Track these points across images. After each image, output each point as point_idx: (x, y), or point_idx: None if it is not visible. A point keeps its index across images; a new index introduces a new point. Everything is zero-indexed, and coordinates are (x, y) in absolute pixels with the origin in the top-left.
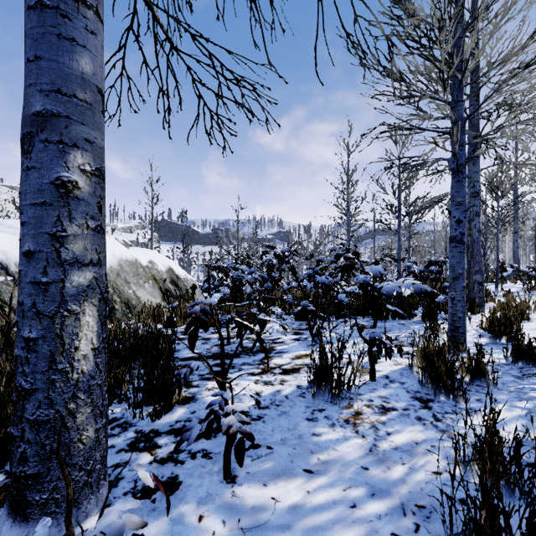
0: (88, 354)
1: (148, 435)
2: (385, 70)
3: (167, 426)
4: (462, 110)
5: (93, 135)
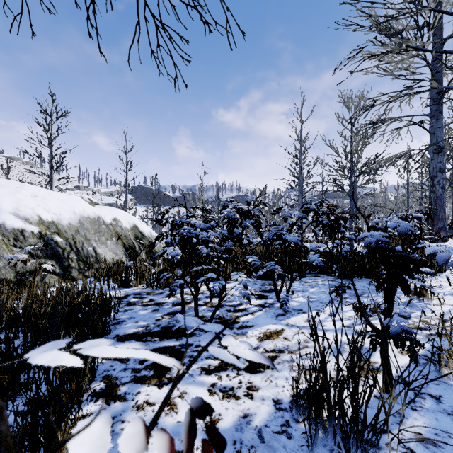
0: None
1: None
2: None
3: None
4: None
5: None
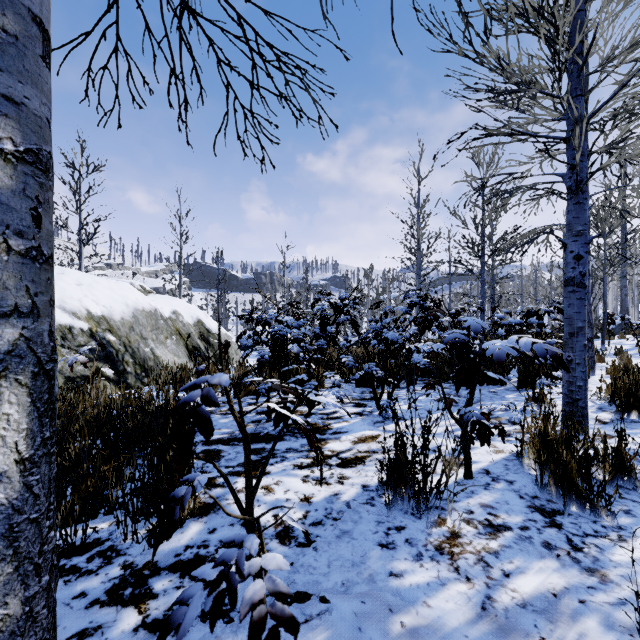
0: (8, 471)
1: (141, 572)
2: (478, 55)
3: (172, 556)
4: (583, 108)
5: (21, 91)
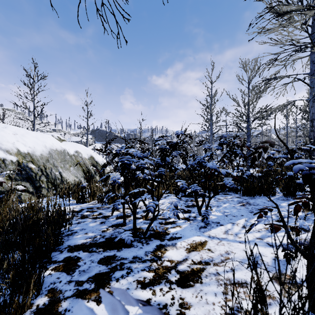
0: None
1: None
2: None
3: None
4: None
5: None
